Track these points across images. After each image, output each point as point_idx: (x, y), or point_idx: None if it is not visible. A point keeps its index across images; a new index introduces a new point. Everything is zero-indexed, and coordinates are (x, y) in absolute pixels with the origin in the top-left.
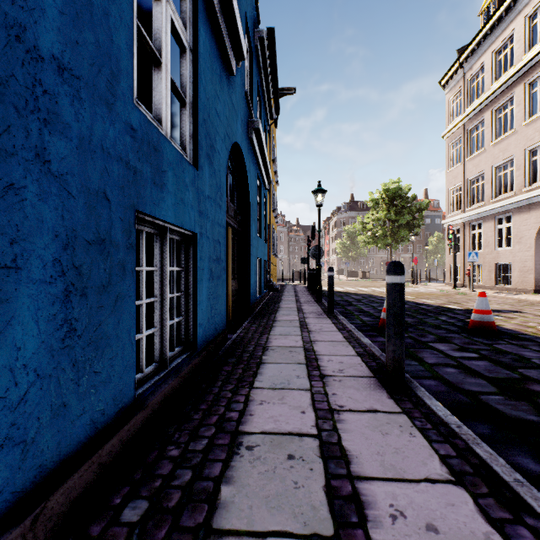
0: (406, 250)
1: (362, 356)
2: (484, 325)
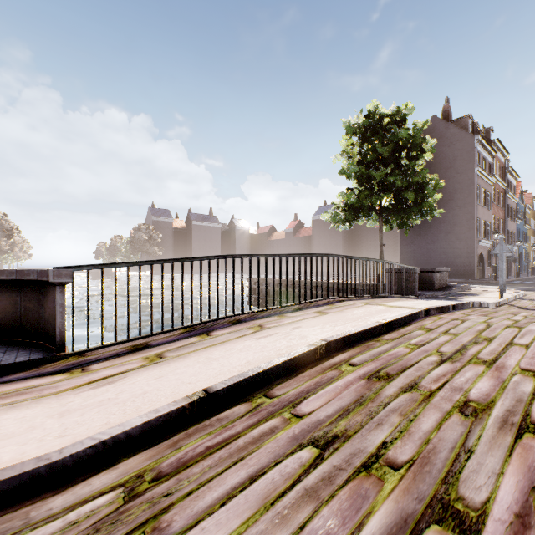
0: None
1: None
2: None
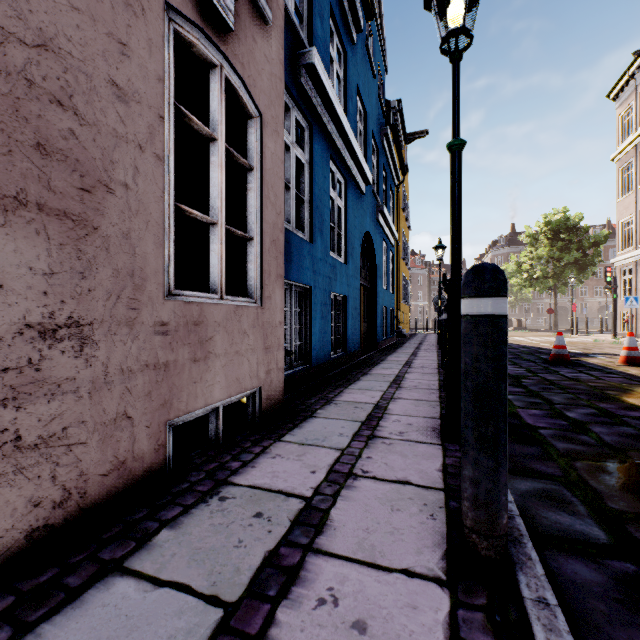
0: (592, 292)
1: (439, 364)
2: (558, 357)
